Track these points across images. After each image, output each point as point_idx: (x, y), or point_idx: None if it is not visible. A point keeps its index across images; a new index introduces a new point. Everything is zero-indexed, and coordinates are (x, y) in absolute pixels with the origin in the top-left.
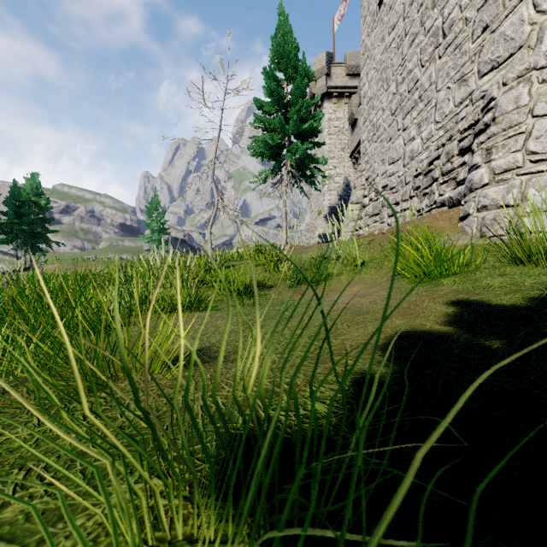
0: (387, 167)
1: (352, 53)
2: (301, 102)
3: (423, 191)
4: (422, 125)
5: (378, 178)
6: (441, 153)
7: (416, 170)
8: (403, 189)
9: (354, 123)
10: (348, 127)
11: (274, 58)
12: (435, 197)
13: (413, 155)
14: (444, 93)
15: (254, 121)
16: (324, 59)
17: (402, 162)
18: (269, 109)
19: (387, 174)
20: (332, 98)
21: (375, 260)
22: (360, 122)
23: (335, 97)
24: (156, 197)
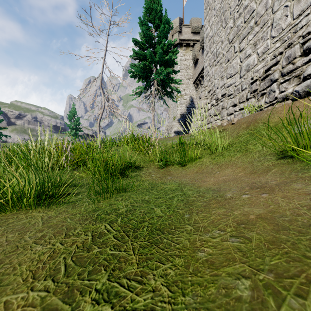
0: (225, 81)
1: (195, 19)
2: (164, 41)
3: (260, 92)
4: (258, 43)
5: (218, 89)
6: (279, 59)
7: (252, 78)
8: (240, 94)
9: (196, 62)
10: (192, 65)
11: (146, 13)
12: (275, 94)
13: (249, 68)
14: (280, 12)
15: (132, 54)
16: (177, 22)
17: (239, 75)
18: (143, 46)
19: (225, 86)
20: (182, 47)
21: (235, 144)
22: (200, 61)
23: (184, 46)
24: (74, 108)
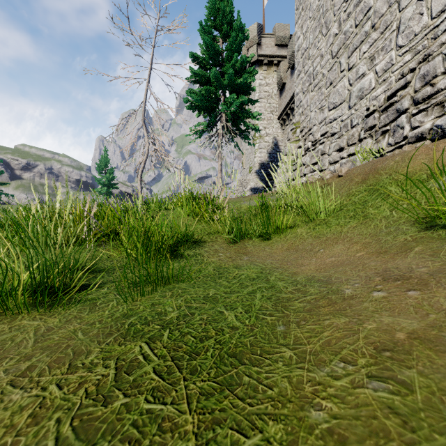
0: (327, 114)
1: (280, 25)
2: (236, 56)
3: (380, 129)
4: (377, 56)
5: (315, 126)
6: (410, 79)
7: (368, 109)
8: (349, 133)
9: (282, 87)
10: (276, 92)
11: (210, 15)
12: (405, 131)
13: (362, 94)
14: (412, 9)
15: (190, 76)
16: (255, 29)
17: (348, 104)
18: (205, 64)
19: (327, 121)
20: (262, 66)
21: (345, 207)
22: (288, 86)
23: (265, 65)
24: (106, 155)
